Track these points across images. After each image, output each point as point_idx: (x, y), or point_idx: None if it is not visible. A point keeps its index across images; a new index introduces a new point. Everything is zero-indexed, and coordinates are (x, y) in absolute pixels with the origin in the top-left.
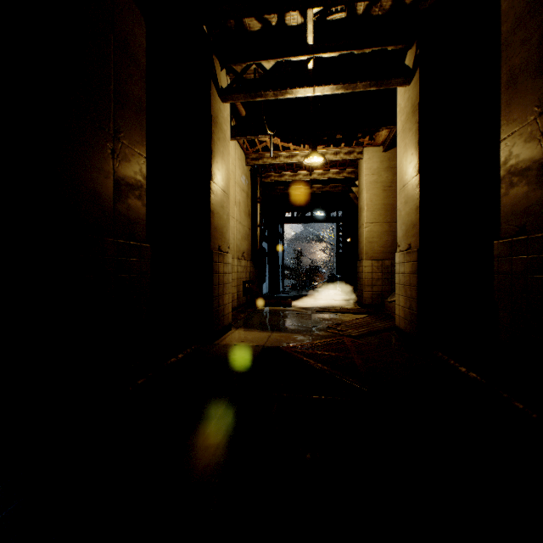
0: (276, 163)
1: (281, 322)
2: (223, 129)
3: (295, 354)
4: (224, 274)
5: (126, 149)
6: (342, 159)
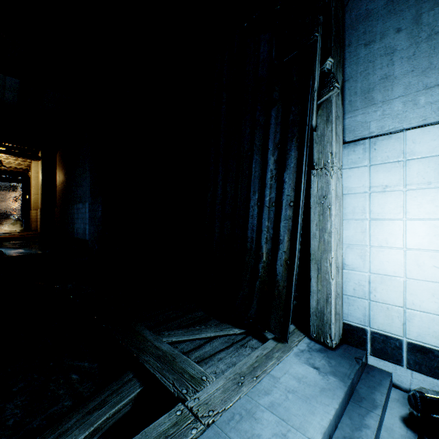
0: None
1: None
2: None
3: None
4: None
5: None
6: (20, 163)
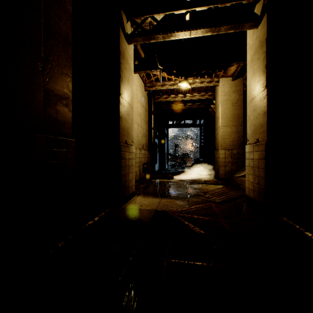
0: (163, 89)
1: (167, 191)
2: (128, 62)
3: (178, 218)
4: (129, 159)
5: (55, 69)
6: (205, 86)
